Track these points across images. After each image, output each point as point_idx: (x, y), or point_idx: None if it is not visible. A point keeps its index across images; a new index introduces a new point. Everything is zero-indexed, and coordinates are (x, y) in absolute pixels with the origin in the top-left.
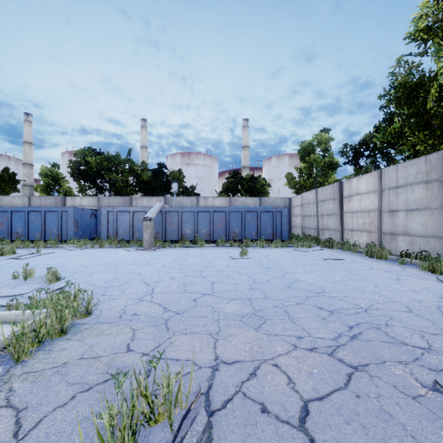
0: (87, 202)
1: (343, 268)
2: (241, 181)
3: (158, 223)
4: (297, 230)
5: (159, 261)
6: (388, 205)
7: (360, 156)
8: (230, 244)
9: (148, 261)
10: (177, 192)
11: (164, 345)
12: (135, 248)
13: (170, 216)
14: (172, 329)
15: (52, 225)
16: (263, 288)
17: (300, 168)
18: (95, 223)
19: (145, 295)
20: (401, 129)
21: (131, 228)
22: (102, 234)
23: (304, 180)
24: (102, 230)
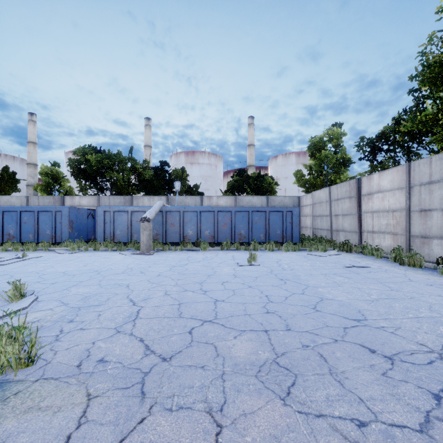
0: (86, 202)
1: (374, 279)
2: (247, 179)
3: (158, 224)
4: (307, 231)
5: (155, 268)
6: (419, 204)
7: (378, 150)
8: (236, 247)
9: (142, 268)
10: (180, 191)
11: (129, 441)
12: (132, 252)
13: (171, 216)
14: (149, 396)
15: (46, 226)
16: (282, 312)
17: (310, 165)
18: (92, 224)
19: (126, 322)
20: (436, 115)
21: (129, 229)
22: (98, 236)
23: (315, 178)
24: (98, 231)
